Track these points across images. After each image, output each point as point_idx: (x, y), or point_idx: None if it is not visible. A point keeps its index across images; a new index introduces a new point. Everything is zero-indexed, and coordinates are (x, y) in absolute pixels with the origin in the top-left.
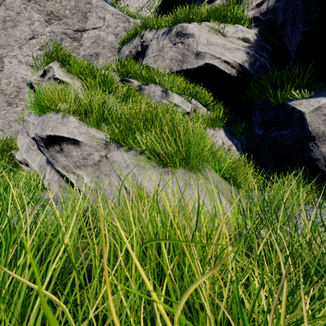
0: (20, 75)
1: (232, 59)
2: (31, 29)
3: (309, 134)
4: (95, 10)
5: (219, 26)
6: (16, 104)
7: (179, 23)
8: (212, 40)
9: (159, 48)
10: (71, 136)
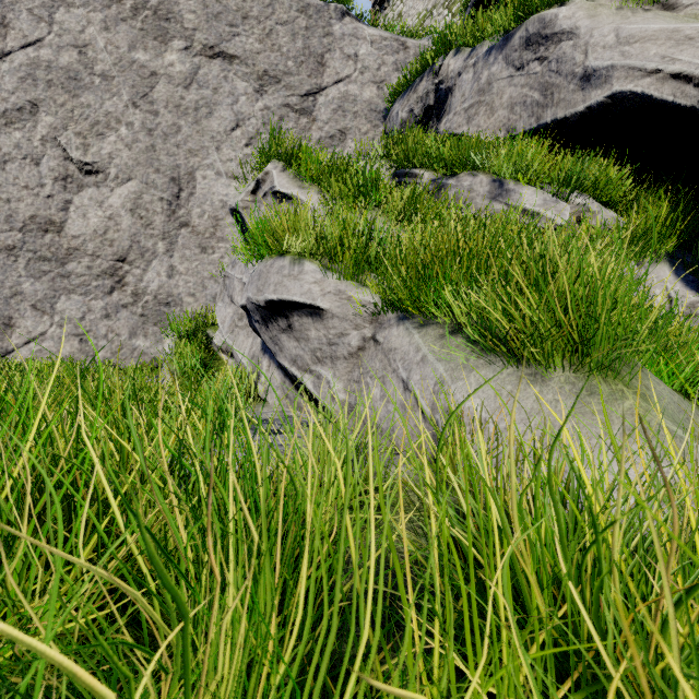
0: (217, 197)
1: None
2: (234, 111)
3: None
4: (339, 44)
5: None
6: (212, 248)
7: (533, 13)
8: (633, 29)
9: (480, 87)
10: (307, 300)
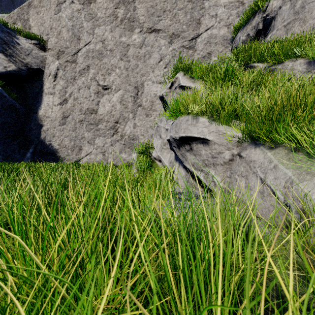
0: (153, 92)
1: None
2: (160, 54)
3: None
4: (207, 12)
5: None
6: (150, 114)
7: None
8: None
9: (295, 11)
10: (201, 135)
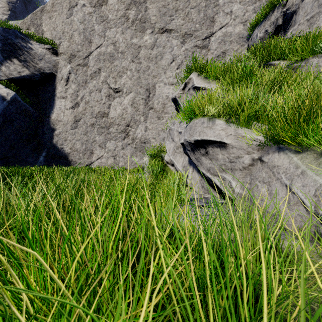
0: (164, 94)
1: None
2: (172, 54)
3: None
4: (222, 9)
5: None
6: (162, 117)
7: None
8: None
9: (320, 3)
10: (217, 139)
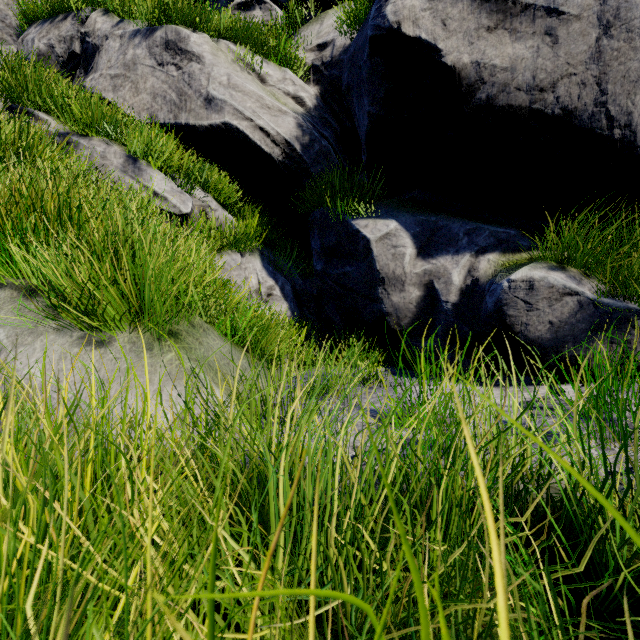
0: None
1: (273, 128)
2: None
3: (378, 275)
4: None
5: (252, 59)
6: None
7: (172, 22)
8: (238, 81)
9: (126, 62)
10: None
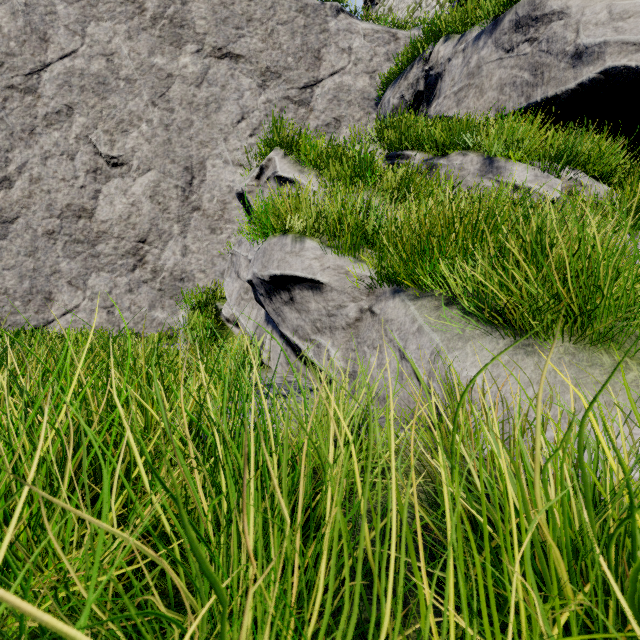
0: (225, 183)
1: None
2: (240, 106)
3: None
4: (334, 39)
5: None
6: (221, 229)
7: None
8: (627, 5)
9: (469, 71)
10: (308, 274)
